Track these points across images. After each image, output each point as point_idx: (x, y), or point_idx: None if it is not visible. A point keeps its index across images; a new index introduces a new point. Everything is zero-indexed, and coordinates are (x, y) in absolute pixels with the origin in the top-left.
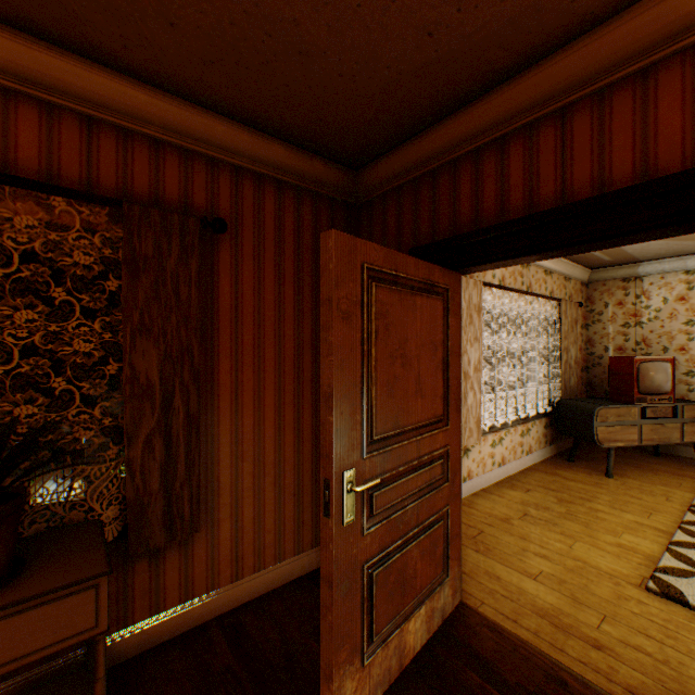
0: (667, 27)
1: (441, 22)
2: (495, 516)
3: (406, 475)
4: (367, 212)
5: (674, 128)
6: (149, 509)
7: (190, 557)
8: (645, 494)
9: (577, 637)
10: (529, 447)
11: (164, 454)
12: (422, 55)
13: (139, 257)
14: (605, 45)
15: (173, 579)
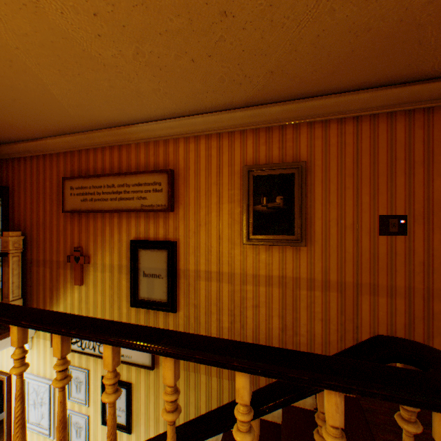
0: None
1: None
2: None
3: None
4: None
5: (1, 176)
6: None
7: None
8: None
9: None
10: None
11: None
12: None
13: None
14: None
15: None
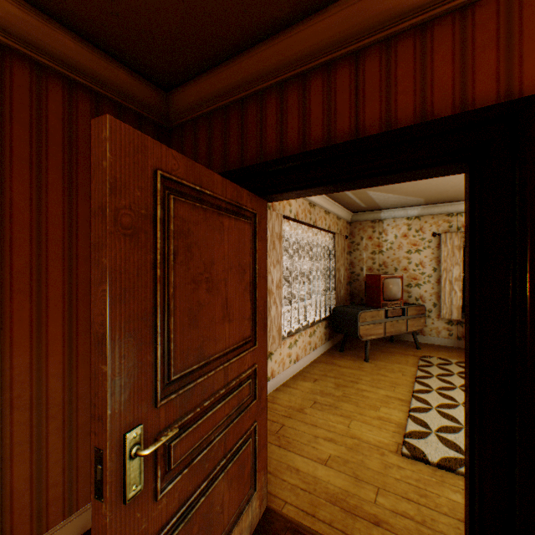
0: None
1: None
2: (293, 408)
3: (213, 406)
4: (179, 136)
5: (447, 79)
6: None
7: None
8: (390, 372)
9: (362, 518)
10: (315, 344)
11: None
12: None
13: None
14: None
15: None
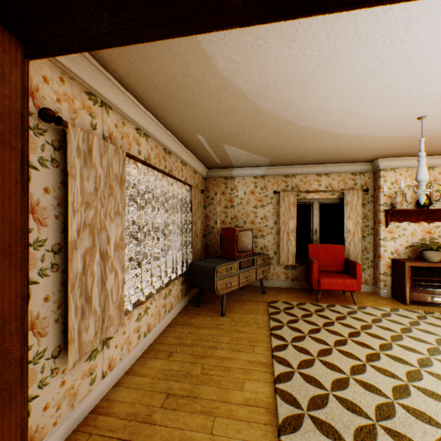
0: None
1: None
2: (137, 417)
3: None
4: None
5: None
6: None
7: None
8: (246, 326)
9: None
10: (171, 305)
11: None
12: None
13: None
14: None
15: None
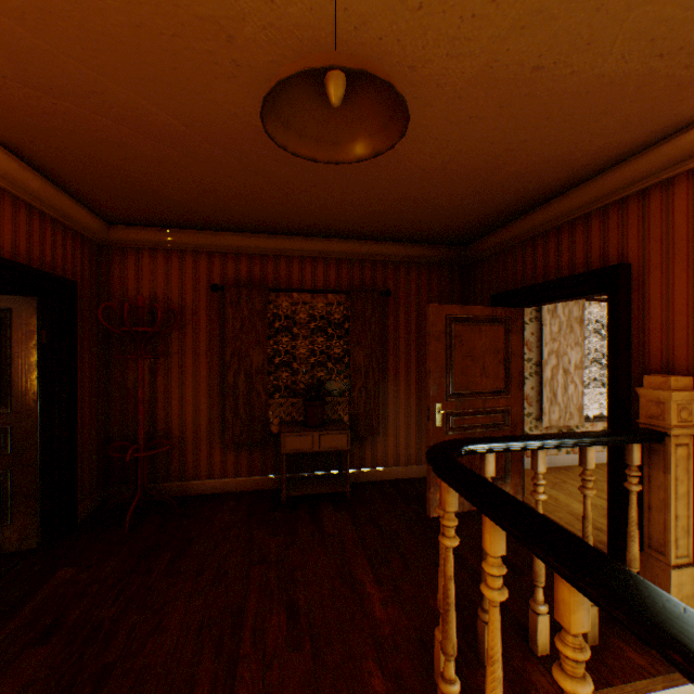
0: (589, 198)
1: (479, 207)
2: None
3: (475, 415)
4: (473, 268)
5: (596, 245)
6: (359, 420)
7: (375, 448)
8: None
9: None
10: None
11: (365, 397)
12: (477, 214)
13: (356, 313)
14: (567, 202)
15: (368, 455)
